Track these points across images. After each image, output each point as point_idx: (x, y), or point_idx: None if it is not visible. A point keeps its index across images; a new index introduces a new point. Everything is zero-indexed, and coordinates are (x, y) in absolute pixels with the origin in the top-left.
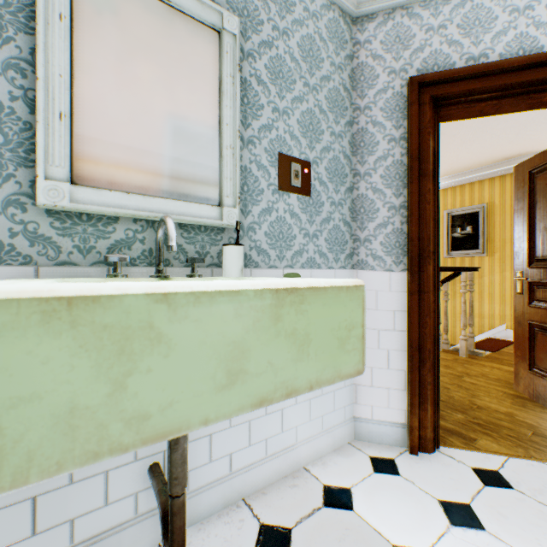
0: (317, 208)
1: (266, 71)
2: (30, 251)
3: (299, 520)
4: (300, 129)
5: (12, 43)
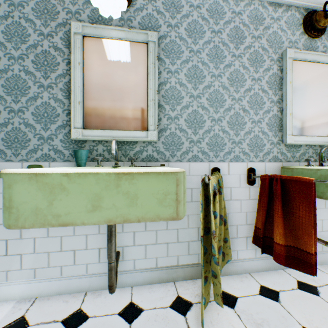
0: None
1: None
2: (280, 158)
3: None
4: None
5: (276, 95)
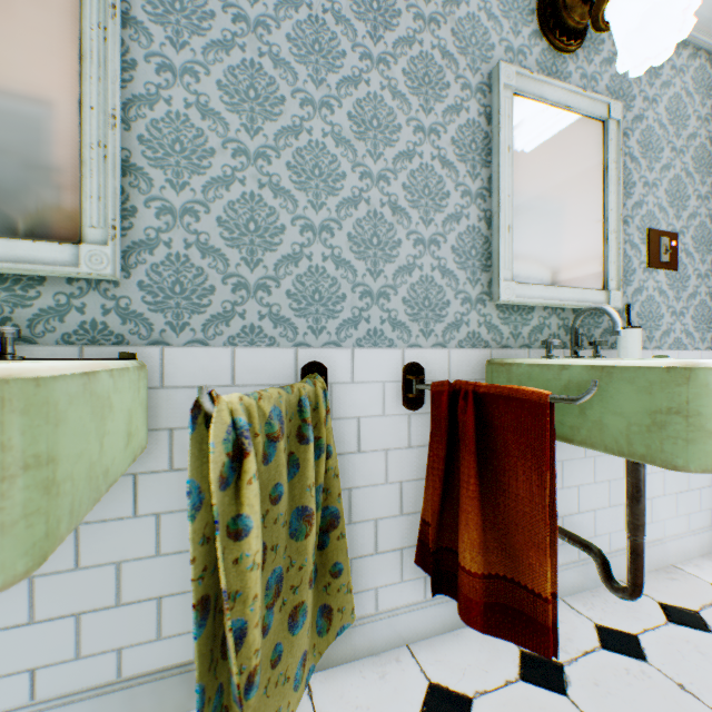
0: (682, 283)
1: (636, 146)
2: (486, 338)
3: (701, 606)
4: (666, 199)
5: (478, 177)
